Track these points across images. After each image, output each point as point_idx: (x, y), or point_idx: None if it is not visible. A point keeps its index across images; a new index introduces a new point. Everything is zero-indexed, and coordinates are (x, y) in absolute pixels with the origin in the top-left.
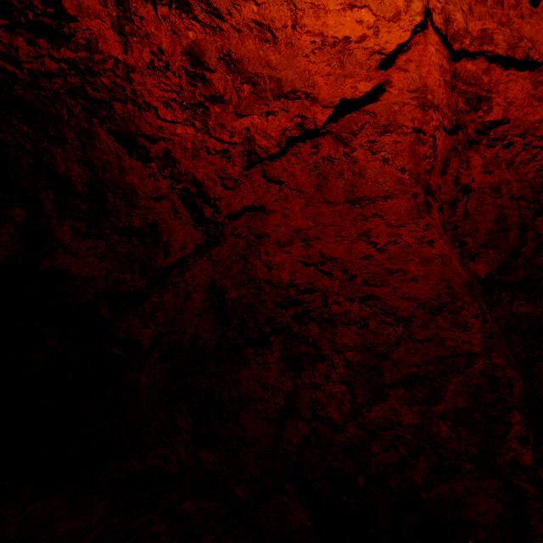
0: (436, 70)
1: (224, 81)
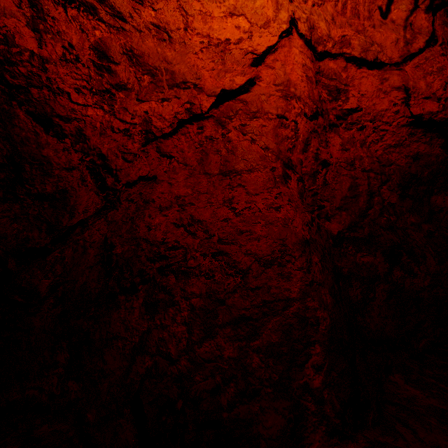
0: (299, 68)
1: (127, 72)
